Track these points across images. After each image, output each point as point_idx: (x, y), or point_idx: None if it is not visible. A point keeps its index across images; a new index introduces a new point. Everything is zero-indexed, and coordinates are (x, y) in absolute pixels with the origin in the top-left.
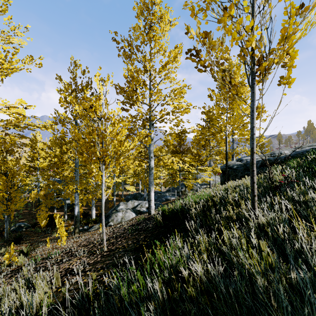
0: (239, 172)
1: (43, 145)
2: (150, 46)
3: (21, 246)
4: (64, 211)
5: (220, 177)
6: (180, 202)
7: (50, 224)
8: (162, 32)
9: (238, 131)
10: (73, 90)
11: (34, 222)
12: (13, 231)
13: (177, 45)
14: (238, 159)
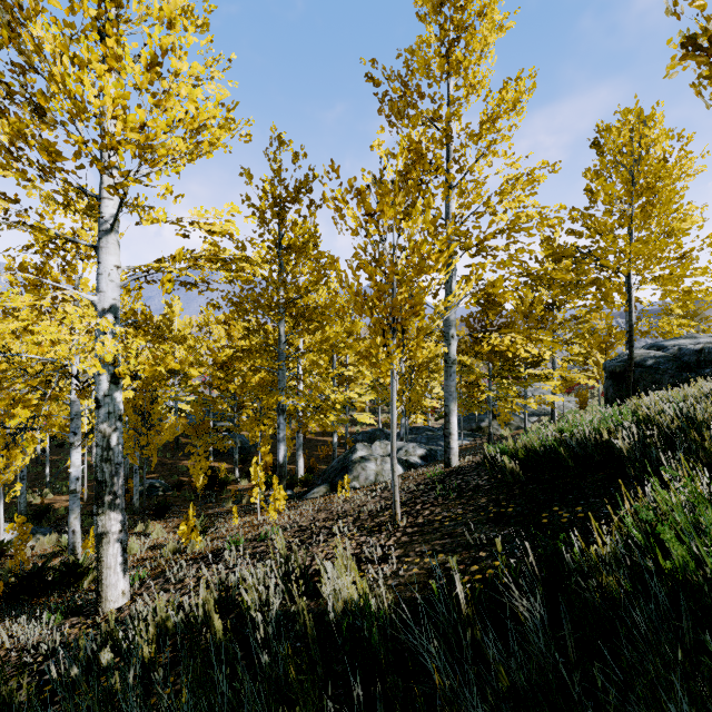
0: (664, 374)
1: (184, 324)
2: (449, 85)
3: (172, 522)
4: (234, 460)
5: (607, 389)
6: (530, 437)
7: (211, 486)
8: (482, 48)
9: (673, 270)
10: (280, 196)
11: (175, 480)
12: (141, 496)
13: (520, 72)
14: (651, 345)
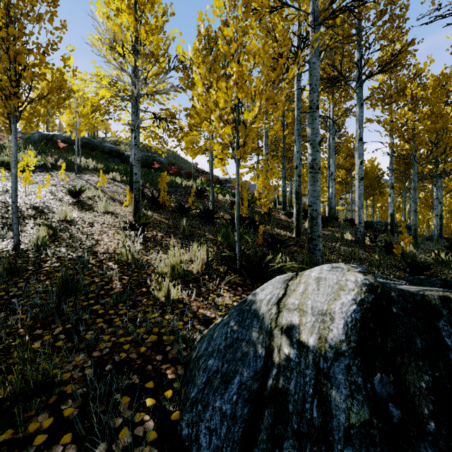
0: None
1: None
2: None
3: None
4: None
5: None
6: None
7: None
8: None
9: None
10: None
11: None
12: None
13: None
14: None
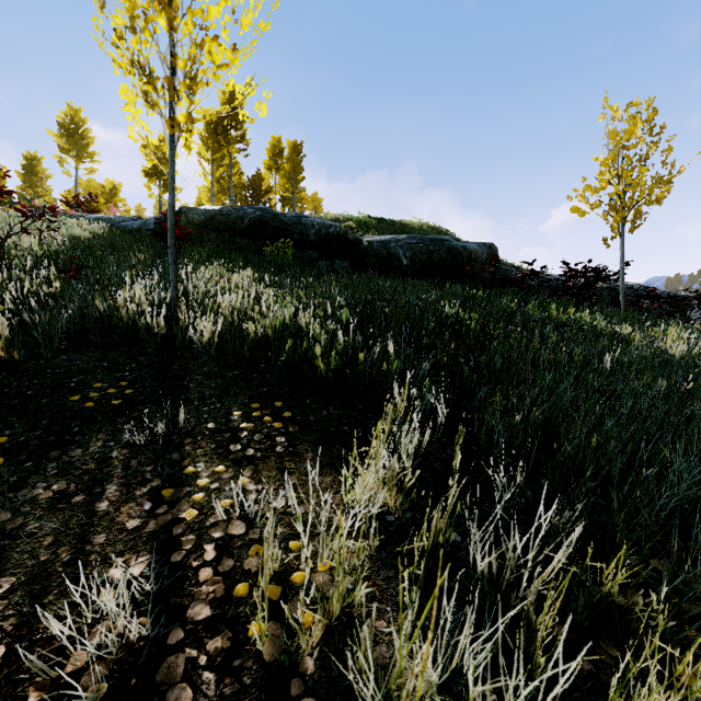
0: None
1: None
2: None
3: None
4: None
5: None
6: None
7: None
8: None
9: None
10: None
11: None
12: None
13: None
14: None
